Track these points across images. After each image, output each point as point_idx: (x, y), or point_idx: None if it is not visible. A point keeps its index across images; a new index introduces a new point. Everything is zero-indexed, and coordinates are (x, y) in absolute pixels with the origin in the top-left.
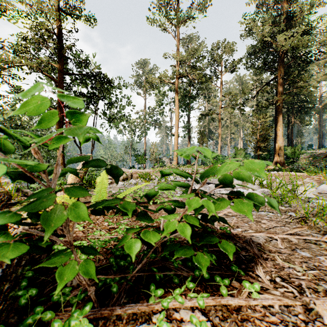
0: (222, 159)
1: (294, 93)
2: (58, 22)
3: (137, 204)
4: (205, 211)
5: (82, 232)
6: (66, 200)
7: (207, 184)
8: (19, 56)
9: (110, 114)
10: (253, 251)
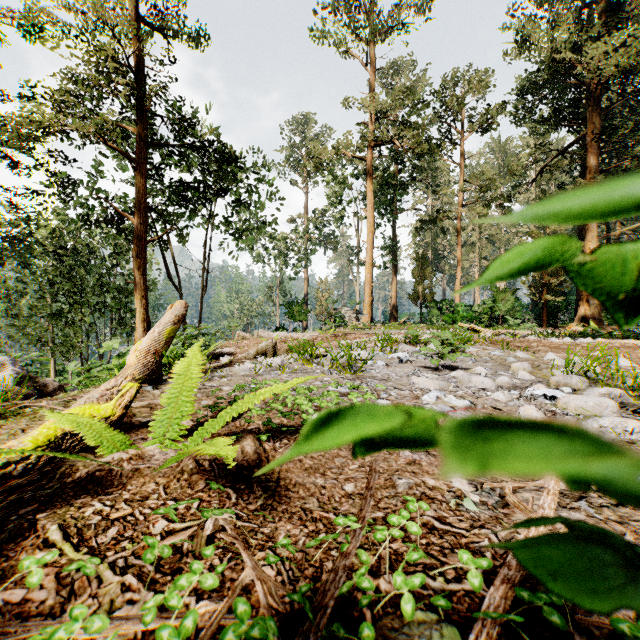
0: (464, 312)
1: (620, 170)
2: (136, 43)
3: (274, 434)
4: (487, 483)
5: (56, 577)
6: (79, 424)
7: (447, 369)
8: (62, 114)
9: (236, 223)
10: None
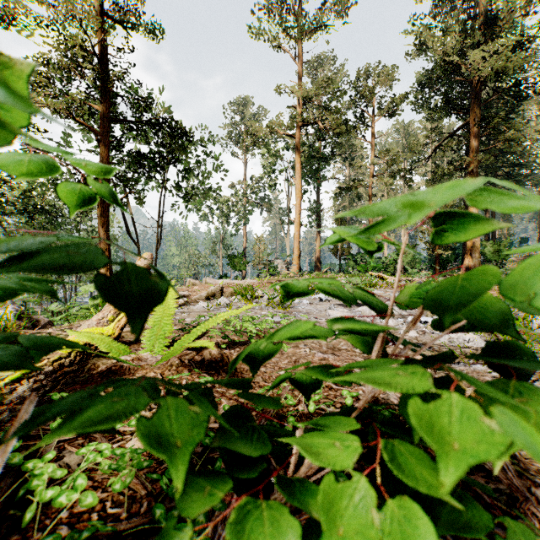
0: (375, 263)
1: (496, 150)
2: (101, 34)
3: (229, 345)
4: None
5: None
6: (93, 338)
7: (355, 306)
8: (36, 92)
9: (186, 188)
10: (505, 478)
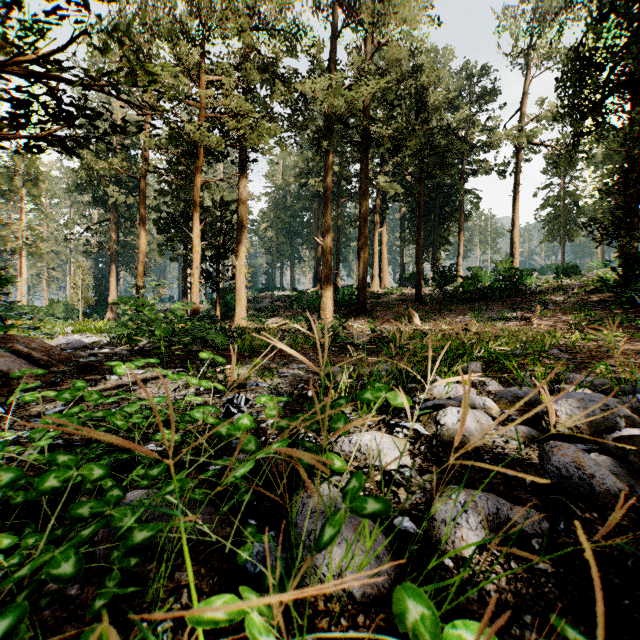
0: None
1: None
2: None
3: None
4: None
5: None
6: None
7: None
8: None
9: None
10: None
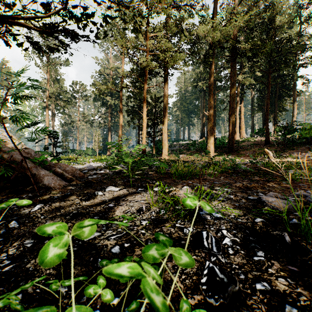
0: None
1: None
2: None
3: None
4: None
5: None
6: None
7: None
8: None
9: None
10: None
